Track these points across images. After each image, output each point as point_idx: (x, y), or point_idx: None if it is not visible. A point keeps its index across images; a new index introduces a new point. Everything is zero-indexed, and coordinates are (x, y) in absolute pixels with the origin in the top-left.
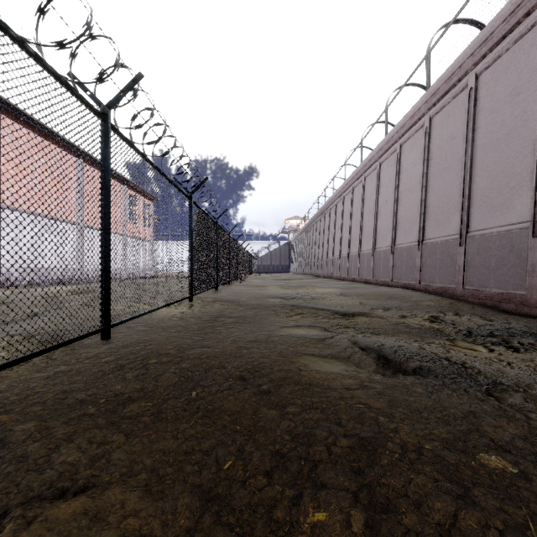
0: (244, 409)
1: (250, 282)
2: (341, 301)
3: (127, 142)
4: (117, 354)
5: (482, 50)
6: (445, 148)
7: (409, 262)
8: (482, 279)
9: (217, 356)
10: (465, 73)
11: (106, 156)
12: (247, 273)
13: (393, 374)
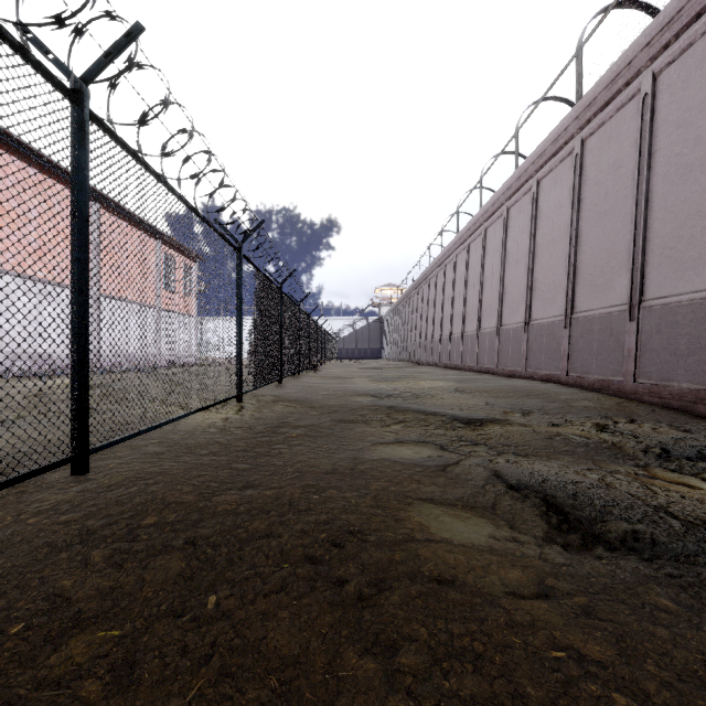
0: (308, 651)
1: (328, 372)
2: (457, 400)
3: (125, 147)
4: (92, 504)
5: (664, 37)
6: (605, 183)
7: (552, 344)
8: (664, 369)
9: (266, 508)
10: (636, 73)
11: (81, 163)
12: (325, 359)
13: (583, 547)
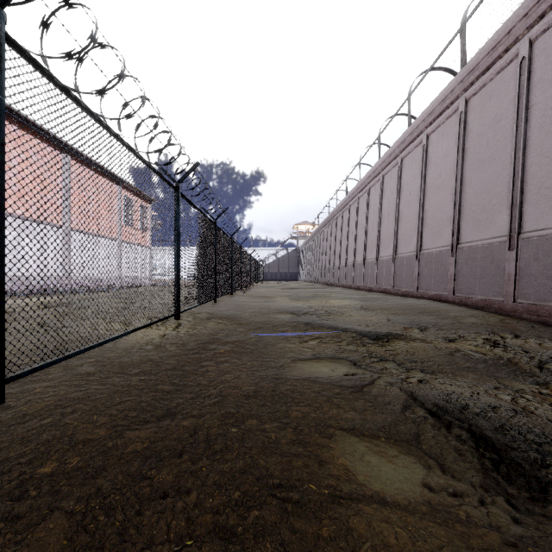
0: None
1: (256, 291)
2: (363, 317)
3: (52, 79)
4: None
5: (541, 8)
6: (486, 134)
7: (440, 269)
8: (541, 291)
9: (180, 448)
10: (514, 40)
11: None
12: (253, 281)
13: (533, 503)
